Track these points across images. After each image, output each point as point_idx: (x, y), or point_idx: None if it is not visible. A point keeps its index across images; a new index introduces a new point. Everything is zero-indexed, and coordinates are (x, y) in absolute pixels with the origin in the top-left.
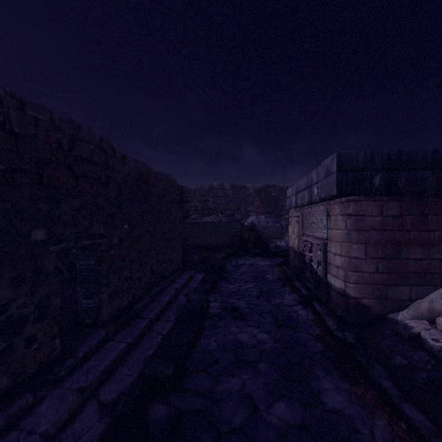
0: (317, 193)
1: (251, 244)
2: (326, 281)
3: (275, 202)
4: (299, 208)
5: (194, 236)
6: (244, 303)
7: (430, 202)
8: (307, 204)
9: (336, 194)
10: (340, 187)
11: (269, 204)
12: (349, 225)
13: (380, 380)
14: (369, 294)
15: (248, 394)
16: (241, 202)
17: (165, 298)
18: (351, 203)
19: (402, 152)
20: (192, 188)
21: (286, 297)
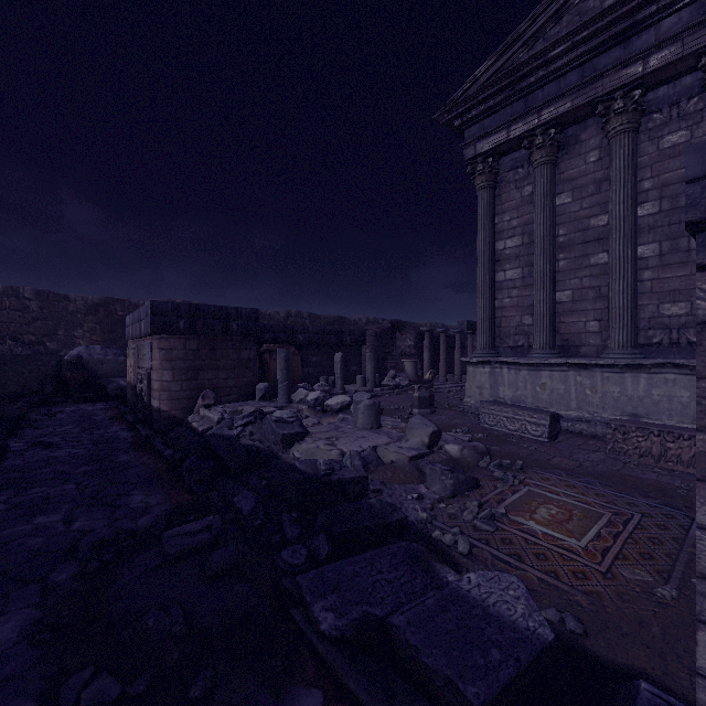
0: (144, 328)
1: (76, 386)
2: (150, 405)
3: (124, 324)
4: (137, 340)
5: None
6: (59, 439)
7: (219, 341)
8: (139, 337)
9: (150, 332)
10: (154, 327)
11: (114, 327)
12: (162, 356)
13: (156, 444)
14: (177, 407)
15: (59, 470)
16: (59, 321)
17: None
18: (163, 340)
19: (200, 306)
20: None
21: (113, 428)
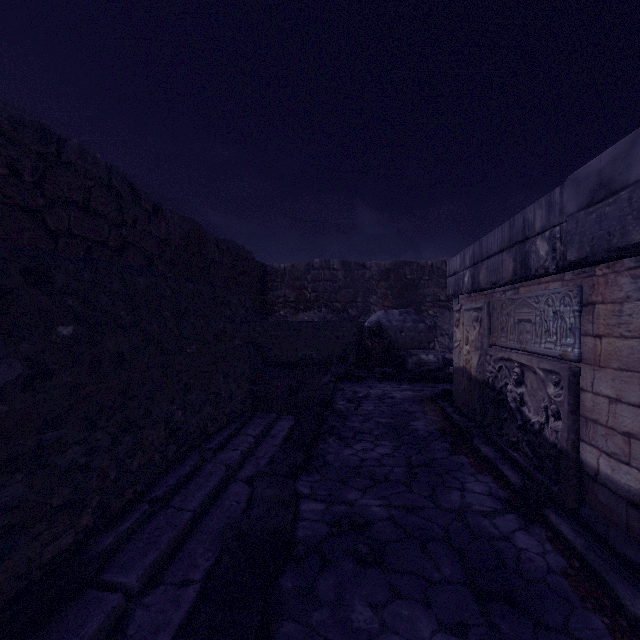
0: (548, 251)
1: (376, 358)
2: (576, 460)
3: (412, 288)
4: (479, 294)
5: (281, 344)
6: (378, 504)
7: None
8: (511, 280)
9: None
10: None
11: (403, 292)
12: None
13: None
14: None
15: None
16: (357, 289)
17: (193, 500)
18: None
19: None
20: (280, 267)
21: (469, 485)
